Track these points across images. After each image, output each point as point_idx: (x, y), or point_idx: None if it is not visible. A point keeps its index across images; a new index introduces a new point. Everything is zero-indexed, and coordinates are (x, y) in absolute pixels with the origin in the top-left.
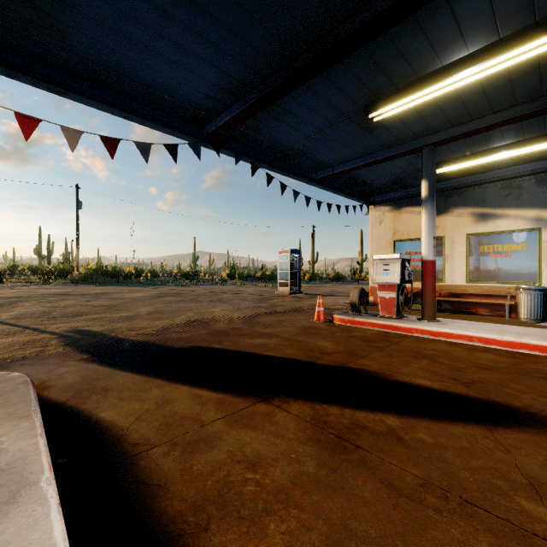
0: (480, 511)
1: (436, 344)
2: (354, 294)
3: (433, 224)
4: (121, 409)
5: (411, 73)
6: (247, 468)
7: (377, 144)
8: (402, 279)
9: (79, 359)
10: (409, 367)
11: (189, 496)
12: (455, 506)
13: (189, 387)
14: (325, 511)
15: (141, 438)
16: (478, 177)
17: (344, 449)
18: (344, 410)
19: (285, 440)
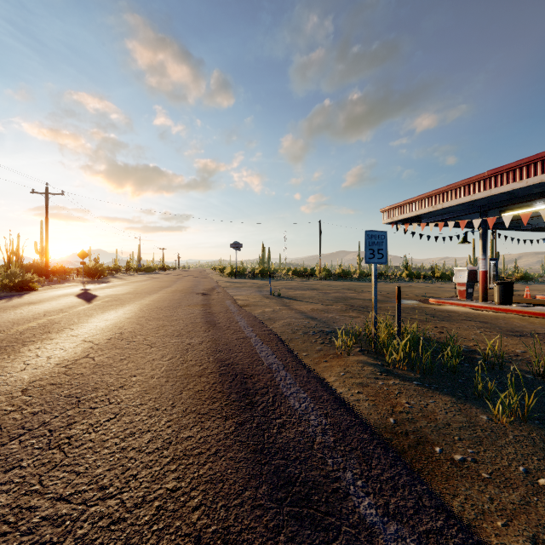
0: None
1: None
2: None
3: None
4: None
5: None
6: None
7: None
8: None
9: None
10: None
11: None
12: None
13: None
14: None
15: None
16: None
17: None
18: None
19: None
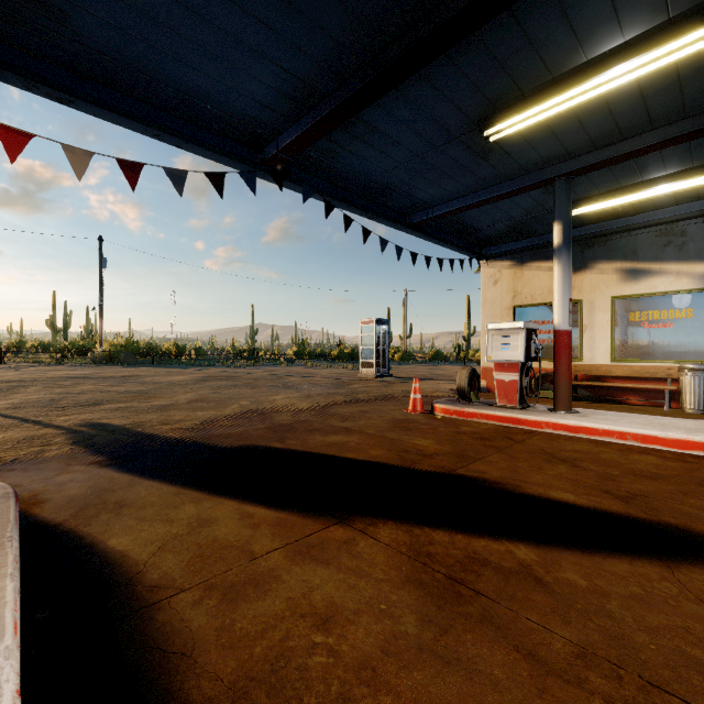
0: (675, 701)
1: (575, 443)
2: (462, 376)
3: (569, 281)
4: (139, 534)
5: (543, 72)
6: (315, 627)
7: (493, 174)
8: (528, 355)
9: (91, 462)
10: (542, 475)
11: (226, 672)
12: (635, 692)
13: (236, 502)
14: (433, 699)
15: (163, 578)
16: (626, 221)
17: (458, 596)
18: (455, 537)
19: (371, 582)
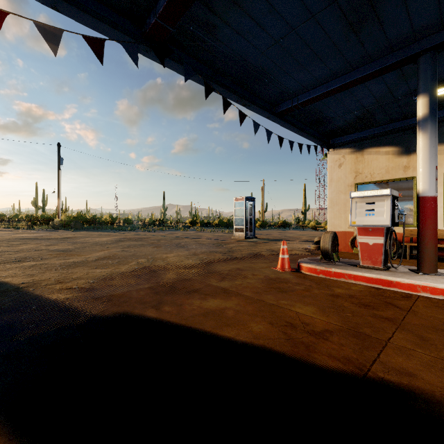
0: None
1: None
2: (325, 239)
3: (436, 150)
4: None
5: None
6: None
7: (359, 54)
8: (393, 220)
9: None
10: None
11: None
12: None
13: None
14: None
15: None
16: None
17: None
18: None
19: None
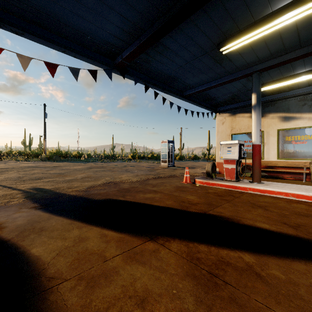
0: None
1: (264, 198)
2: (208, 166)
3: (260, 121)
4: (48, 246)
5: (250, 18)
6: (136, 305)
7: (223, 71)
8: (240, 156)
9: (31, 207)
10: (251, 214)
11: None
12: None
13: (99, 228)
14: None
15: (56, 273)
16: (285, 94)
17: (216, 285)
18: (211, 248)
19: (167, 275)
